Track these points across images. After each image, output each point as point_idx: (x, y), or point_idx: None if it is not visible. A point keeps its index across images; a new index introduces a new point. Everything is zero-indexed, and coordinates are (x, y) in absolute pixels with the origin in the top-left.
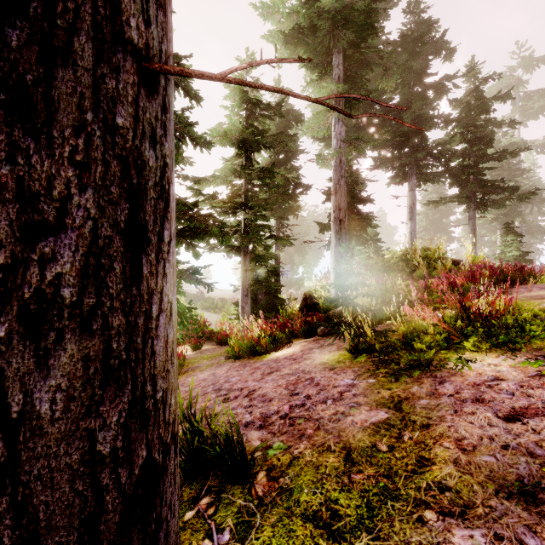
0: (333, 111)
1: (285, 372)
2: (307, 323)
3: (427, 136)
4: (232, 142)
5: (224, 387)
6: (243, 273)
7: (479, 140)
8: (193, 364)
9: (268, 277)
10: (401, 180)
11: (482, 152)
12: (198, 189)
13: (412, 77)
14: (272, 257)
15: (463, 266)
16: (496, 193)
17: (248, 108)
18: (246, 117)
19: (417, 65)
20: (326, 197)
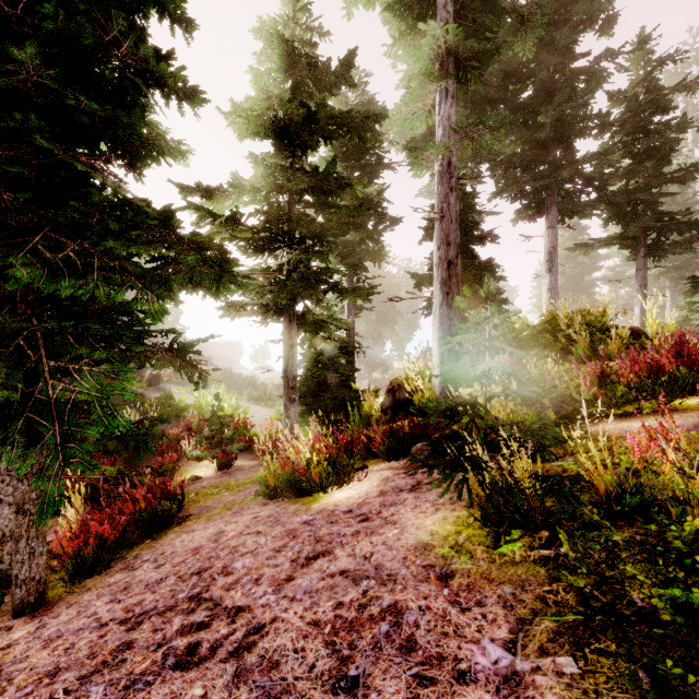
0: (437, 80)
1: (340, 566)
2: (394, 436)
3: (575, 147)
4: (266, 127)
5: (210, 595)
6: (286, 351)
7: (654, 152)
8: (207, 501)
9: (335, 356)
10: (534, 213)
11: (658, 168)
12: (208, 207)
13: (553, 57)
14: (338, 325)
15: (656, 339)
16: (679, 231)
17: (293, 72)
18: (292, 91)
19: (561, 40)
20: (424, 234)
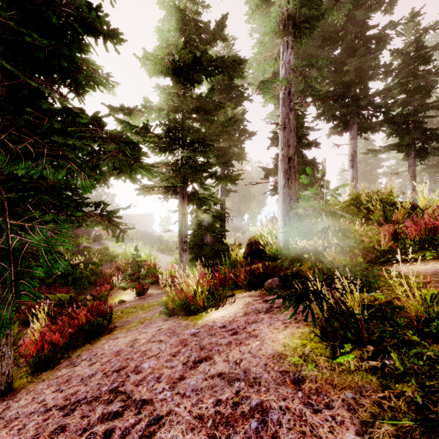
0: (281, 37)
1: (218, 370)
2: (253, 274)
3: (369, 86)
4: (167, 67)
5: (124, 389)
6: (180, 217)
7: (421, 89)
8: (128, 317)
9: (213, 222)
10: (341, 130)
11: (423, 99)
12: (128, 121)
13: (354, 27)
14: (215, 201)
15: (429, 210)
16: (437, 141)
17: (185, 31)
18: (184, 44)
19: (360, 16)
20: (271, 142)
